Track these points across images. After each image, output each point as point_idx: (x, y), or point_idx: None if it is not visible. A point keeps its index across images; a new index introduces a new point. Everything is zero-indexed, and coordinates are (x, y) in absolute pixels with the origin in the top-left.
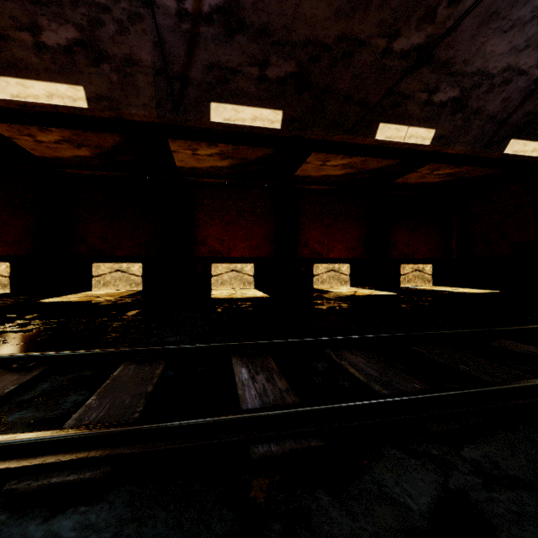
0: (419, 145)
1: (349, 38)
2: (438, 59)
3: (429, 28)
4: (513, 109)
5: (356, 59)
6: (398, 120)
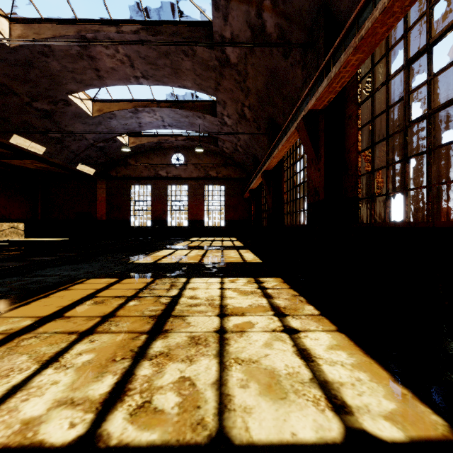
0: (36, 153)
1: (8, 87)
2: (54, 119)
3: (53, 106)
4: (82, 151)
5: (9, 98)
6: (26, 136)
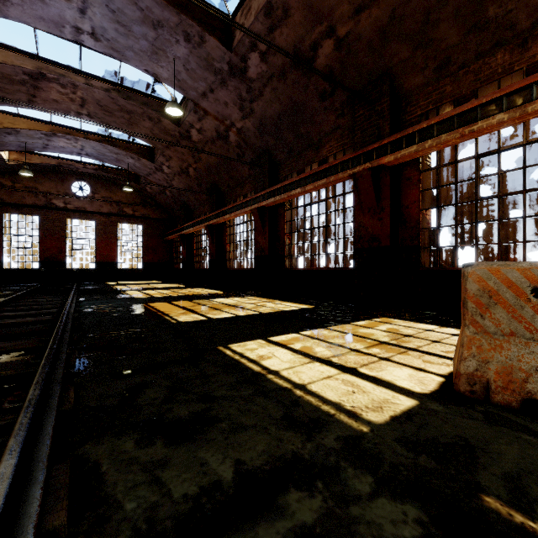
0: None
1: None
2: None
3: None
4: None
5: None
6: None
